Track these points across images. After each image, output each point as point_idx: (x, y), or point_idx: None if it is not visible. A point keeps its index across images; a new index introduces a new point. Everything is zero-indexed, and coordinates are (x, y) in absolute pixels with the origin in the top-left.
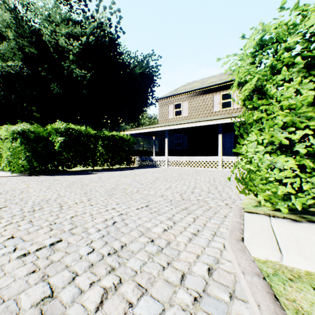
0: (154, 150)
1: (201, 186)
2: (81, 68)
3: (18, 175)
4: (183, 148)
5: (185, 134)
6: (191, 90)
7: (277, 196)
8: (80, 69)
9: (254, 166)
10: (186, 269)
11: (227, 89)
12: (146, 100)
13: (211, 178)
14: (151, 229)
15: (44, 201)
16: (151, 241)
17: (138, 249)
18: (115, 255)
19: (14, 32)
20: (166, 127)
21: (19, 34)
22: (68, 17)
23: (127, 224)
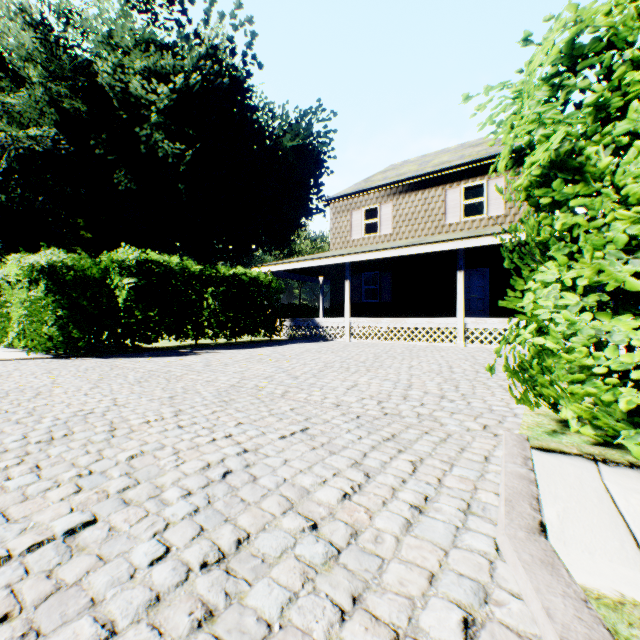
0: (322, 305)
1: (422, 382)
2: (174, 138)
3: (41, 358)
4: (383, 301)
5: (387, 272)
6: (398, 180)
7: (612, 413)
8: (172, 140)
9: (555, 341)
10: (403, 623)
11: (474, 177)
12: (305, 203)
13: (443, 366)
14: (312, 492)
15: (77, 417)
16: (312, 529)
17: (278, 551)
18: (220, 570)
19: (40, 69)
20: (346, 257)
21: (51, 73)
22: (148, 36)
23: (255, 479)
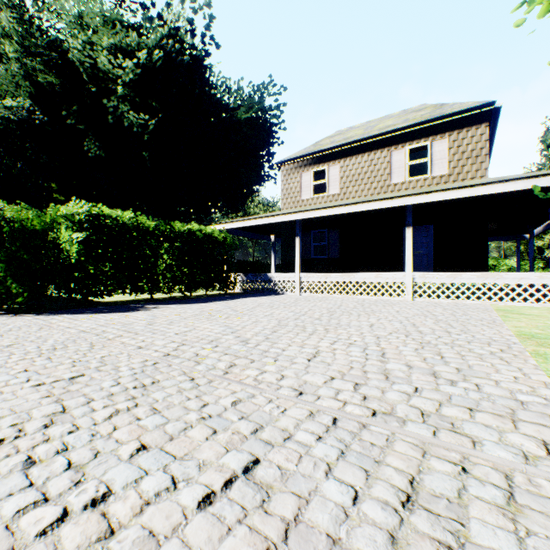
0: (274, 261)
1: (396, 348)
2: (139, 110)
3: None
4: (331, 256)
5: (335, 230)
6: (346, 143)
7: None
8: (137, 112)
9: None
10: None
11: (419, 139)
12: (258, 170)
13: (406, 323)
14: None
15: None
16: None
17: None
18: None
19: (16, 46)
20: (297, 214)
21: (26, 49)
22: (115, 17)
23: None
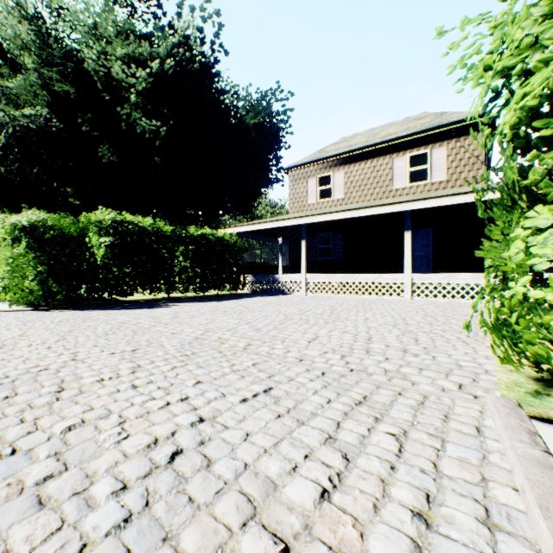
0: (281, 262)
1: (381, 335)
2: (151, 117)
3: (22, 310)
4: (335, 258)
5: (339, 233)
6: (350, 150)
7: None
8: (149, 119)
9: None
10: None
11: (419, 147)
12: (266, 174)
13: (397, 318)
14: (280, 487)
15: (28, 374)
16: None
17: None
18: None
19: (34, 57)
20: (303, 219)
21: (44, 60)
22: (128, 27)
23: (209, 463)
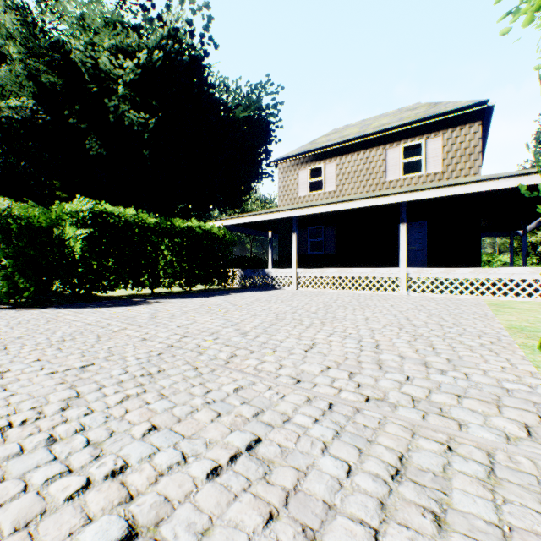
0: (271, 257)
1: (389, 340)
2: (139, 109)
3: None
4: (327, 252)
5: (331, 226)
6: (342, 141)
7: None
8: (137, 111)
9: None
10: None
11: (413, 137)
12: (256, 168)
13: (400, 317)
14: None
15: None
16: None
17: None
18: None
19: (20, 47)
20: (294, 211)
21: (29, 51)
22: (116, 18)
23: None
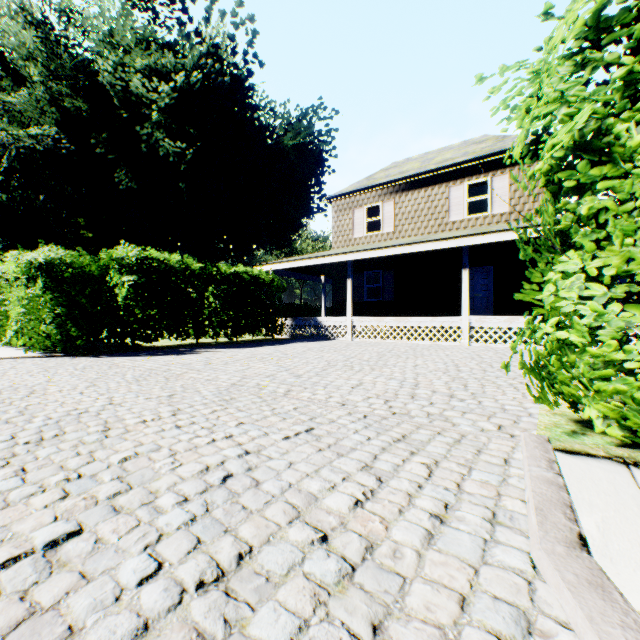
0: (324, 304)
1: (429, 381)
2: (175, 137)
3: (38, 356)
4: (385, 299)
5: (389, 270)
6: (401, 178)
7: None
8: (173, 139)
9: (580, 335)
10: None
11: (478, 174)
12: (307, 202)
13: (449, 364)
14: (320, 498)
15: (70, 416)
16: (322, 541)
17: (285, 568)
18: (218, 591)
19: (41, 68)
20: (348, 255)
21: (52, 72)
22: (149, 35)
23: (258, 483)
